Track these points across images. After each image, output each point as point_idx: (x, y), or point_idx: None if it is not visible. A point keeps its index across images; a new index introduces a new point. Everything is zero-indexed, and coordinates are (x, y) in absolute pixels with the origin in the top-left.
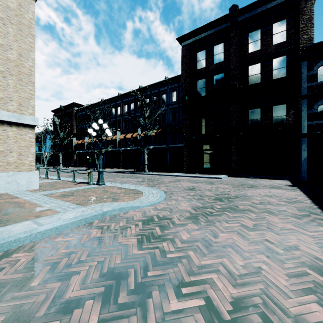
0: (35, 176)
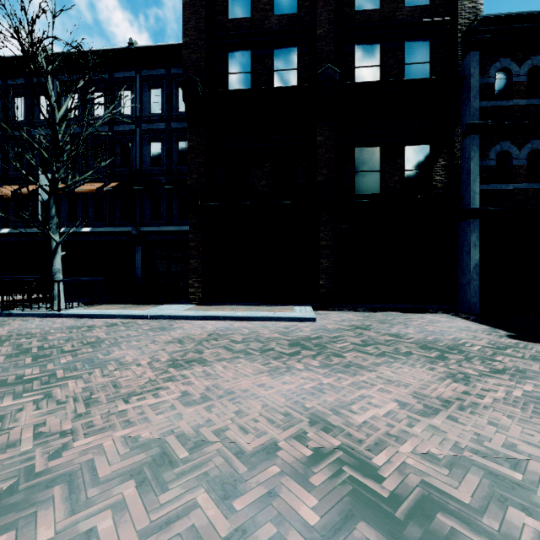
0: None
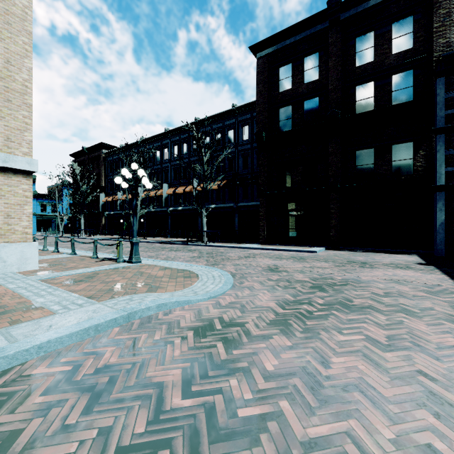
0: (32, 250)
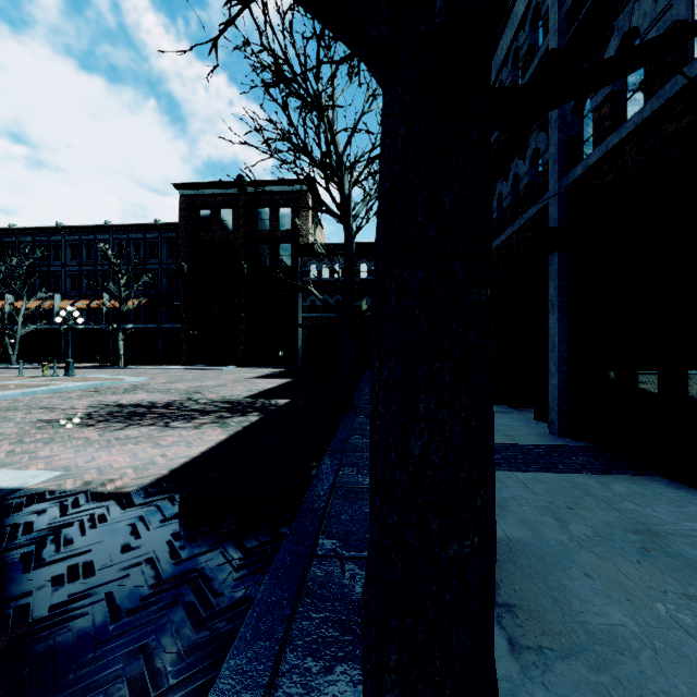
0: None
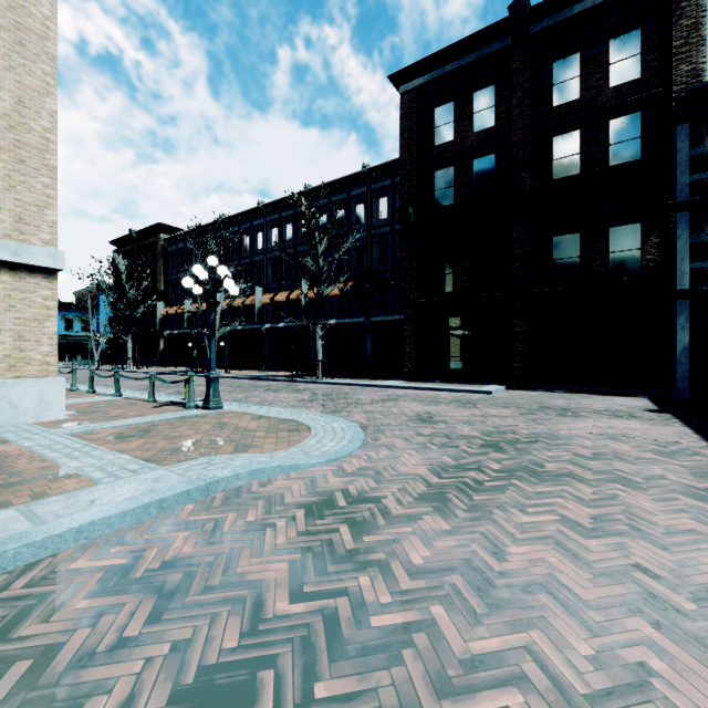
0: (57, 389)
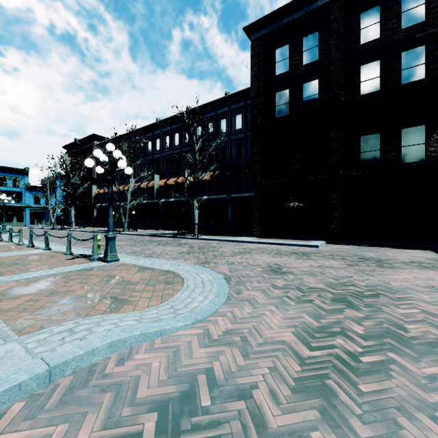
0: None
